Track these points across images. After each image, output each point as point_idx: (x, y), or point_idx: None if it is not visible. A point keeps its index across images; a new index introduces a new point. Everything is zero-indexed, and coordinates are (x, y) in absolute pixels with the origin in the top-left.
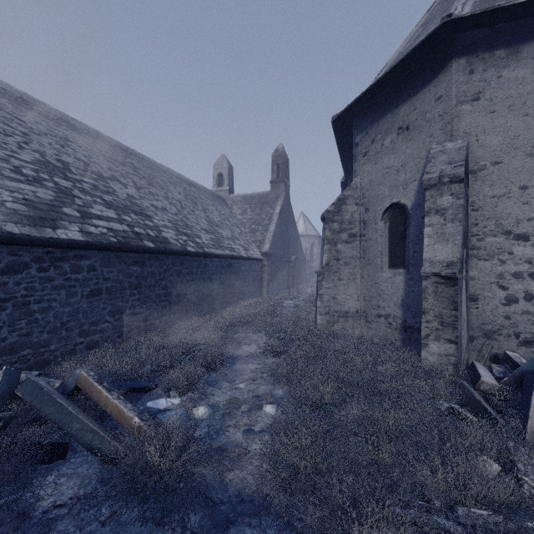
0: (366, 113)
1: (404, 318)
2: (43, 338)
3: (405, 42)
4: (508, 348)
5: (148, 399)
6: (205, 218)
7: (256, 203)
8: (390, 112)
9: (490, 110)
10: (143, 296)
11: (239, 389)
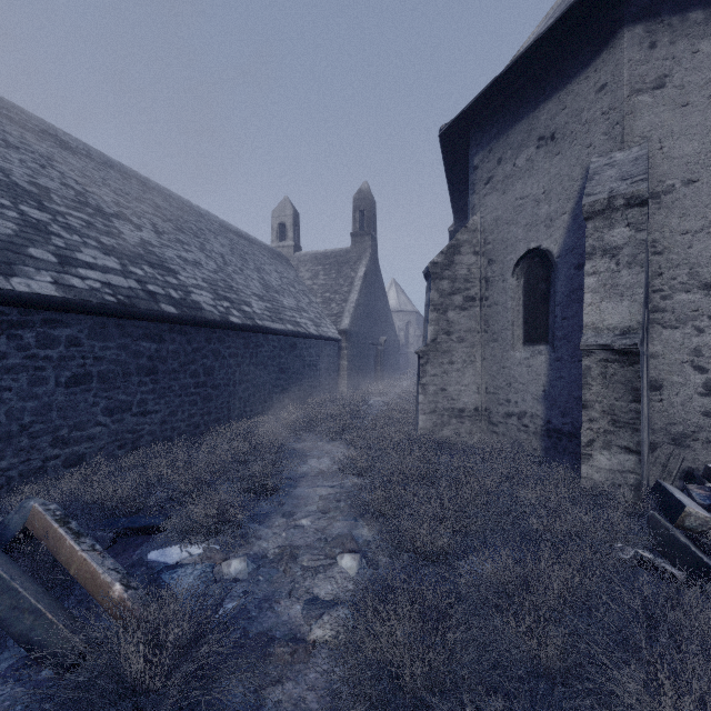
0: (490, 120)
1: (547, 417)
2: None
3: (546, 19)
4: (708, 460)
5: (152, 546)
6: (259, 280)
7: (332, 263)
8: (526, 116)
9: (680, 102)
10: (159, 387)
11: (301, 527)
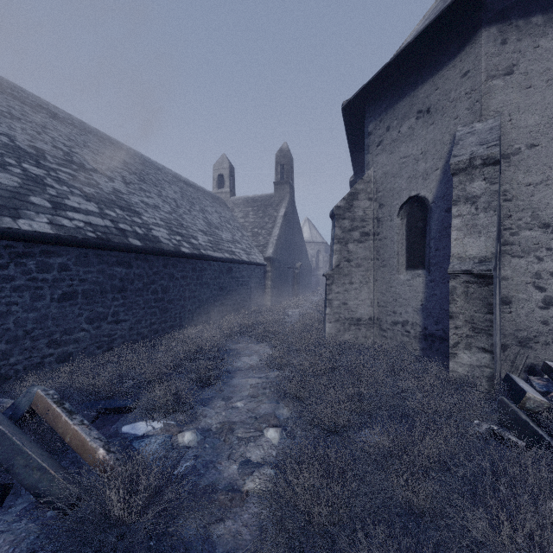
0: (380, 97)
1: (424, 325)
2: (0, 349)
3: (424, 20)
4: (546, 358)
5: (125, 422)
6: (203, 219)
7: (259, 205)
8: (408, 94)
9: (525, 85)
10: (128, 301)
11: (237, 408)
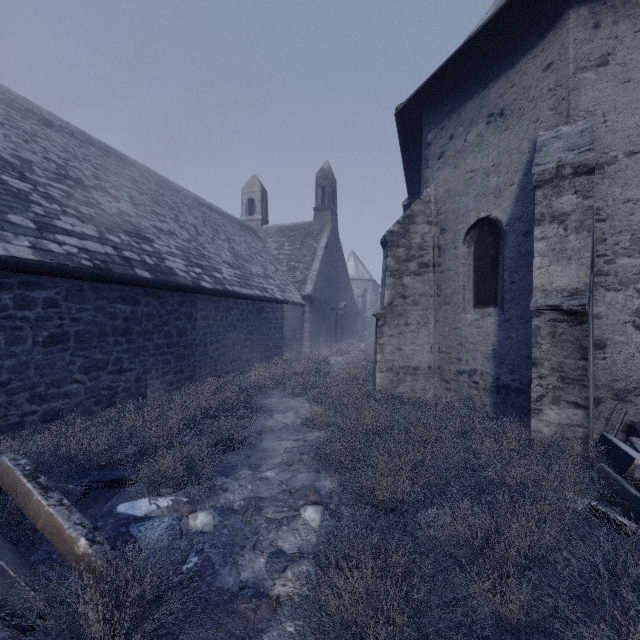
0: (442, 100)
1: (496, 374)
2: None
3: (494, 6)
4: None
5: (122, 498)
6: (229, 249)
7: (296, 235)
8: (477, 94)
9: (623, 79)
10: (134, 346)
11: (266, 479)
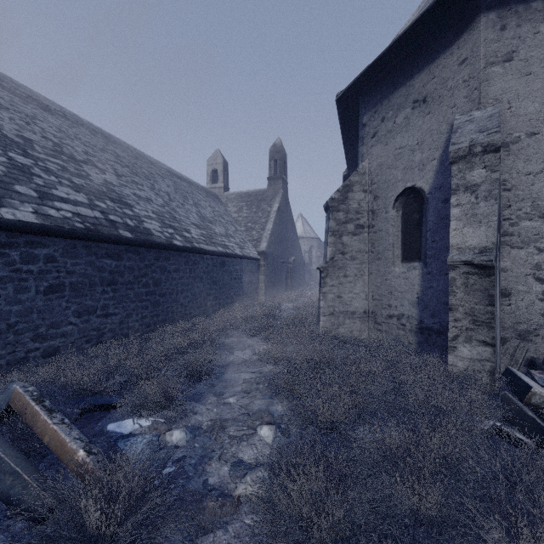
0: (375, 88)
1: (420, 318)
2: None
3: (419, 10)
4: None
5: (111, 419)
6: (196, 213)
7: (252, 200)
8: (404, 84)
9: (525, 72)
10: (118, 294)
11: (229, 404)
